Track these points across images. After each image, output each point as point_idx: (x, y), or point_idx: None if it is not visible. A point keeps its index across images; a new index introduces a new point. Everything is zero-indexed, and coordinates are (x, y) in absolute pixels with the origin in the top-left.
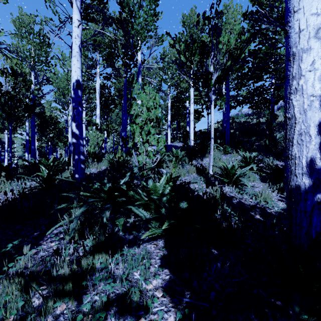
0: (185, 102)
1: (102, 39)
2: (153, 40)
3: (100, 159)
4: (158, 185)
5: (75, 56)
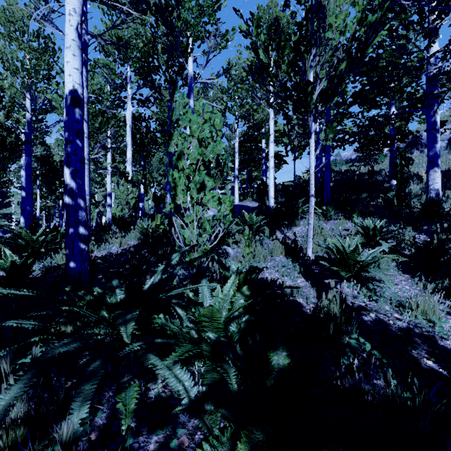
0: (260, 141)
1: (135, 44)
2: (212, 40)
3: (129, 228)
4: (220, 297)
5: (69, 48)
